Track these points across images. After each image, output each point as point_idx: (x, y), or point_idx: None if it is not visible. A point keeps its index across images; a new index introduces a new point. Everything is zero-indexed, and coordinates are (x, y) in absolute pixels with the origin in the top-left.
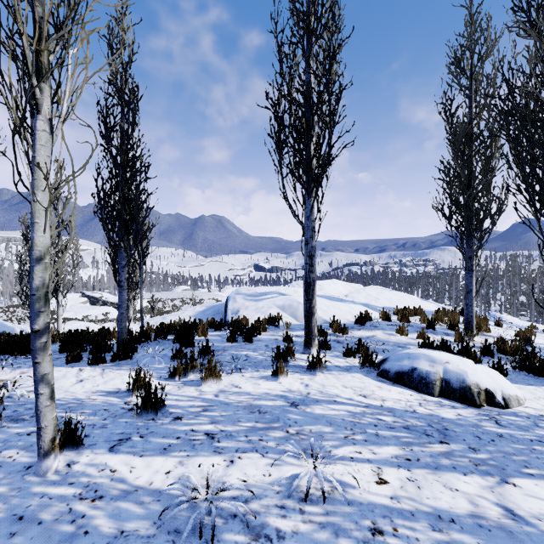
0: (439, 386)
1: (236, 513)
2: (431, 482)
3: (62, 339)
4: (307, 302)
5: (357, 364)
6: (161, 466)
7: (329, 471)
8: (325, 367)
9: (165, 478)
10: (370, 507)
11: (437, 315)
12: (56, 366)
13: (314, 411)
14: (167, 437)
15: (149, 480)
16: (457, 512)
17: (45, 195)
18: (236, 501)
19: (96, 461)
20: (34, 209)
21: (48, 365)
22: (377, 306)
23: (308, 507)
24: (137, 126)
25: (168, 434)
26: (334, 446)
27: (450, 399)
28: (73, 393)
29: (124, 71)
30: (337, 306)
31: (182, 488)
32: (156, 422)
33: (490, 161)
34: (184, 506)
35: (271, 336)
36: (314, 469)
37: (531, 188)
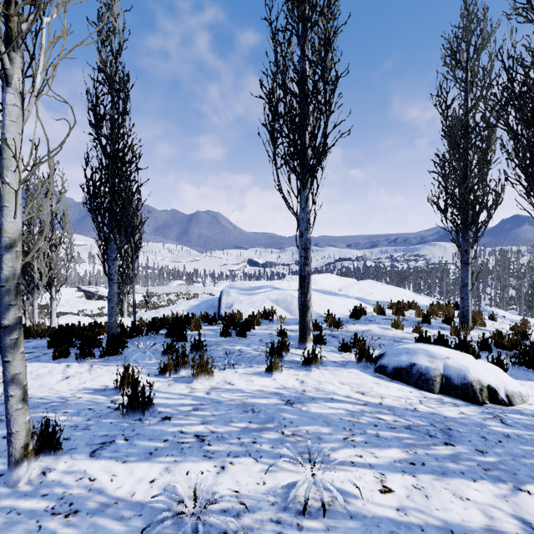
0: (440, 382)
1: (227, 530)
2: (439, 490)
3: (51, 334)
4: (302, 295)
5: (353, 359)
6: (146, 473)
7: (328, 478)
8: (320, 363)
9: (149, 488)
10: (375, 521)
11: (432, 309)
12: (42, 362)
13: (311, 410)
14: (153, 439)
15: (131, 491)
16: (471, 525)
17: (16, 177)
18: (227, 516)
19: (74, 469)
20: (3, 191)
21: (19, 364)
22: (371, 300)
23: (307, 521)
24: (128, 115)
25: (155, 437)
26: (333, 449)
27: (451, 396)
28: (58, 390)
29: (114, 59)
30: (332, 300)
31: (167, 500)
32: (143, 423)
33: (487, 154)
34: (167, 522)
35: (265, 330)
36: (312, 477)
37: (531, 179)
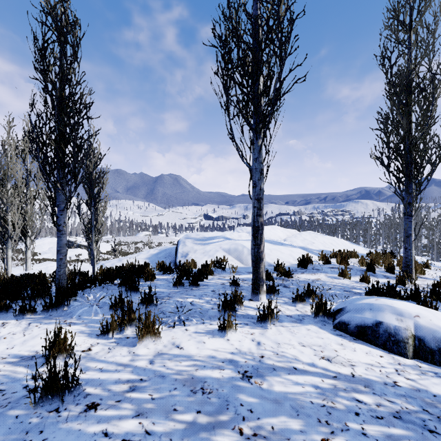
0: (412, 345)
1: None
2: None
3: None
4: (255, 246)
5: (308, 312)
6: None
7: None
8: (276, 318)
9: None
10: None
11: (373, 258)
12: None
13: (273, 388)
14: None
15: None
16: None
17: None
18: None
19: None
20: None
21: None
22: (314, 249)
23: None
24: (78, 64)
25: None
26: None
27: (428, 362)
28: None
29: (62, 3)
30: (279, 249)
31: None
32: (59, 417)
33: (431, 109)
34: None
35: (218, 280)
36: None
37: None
